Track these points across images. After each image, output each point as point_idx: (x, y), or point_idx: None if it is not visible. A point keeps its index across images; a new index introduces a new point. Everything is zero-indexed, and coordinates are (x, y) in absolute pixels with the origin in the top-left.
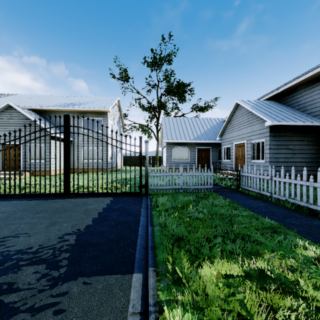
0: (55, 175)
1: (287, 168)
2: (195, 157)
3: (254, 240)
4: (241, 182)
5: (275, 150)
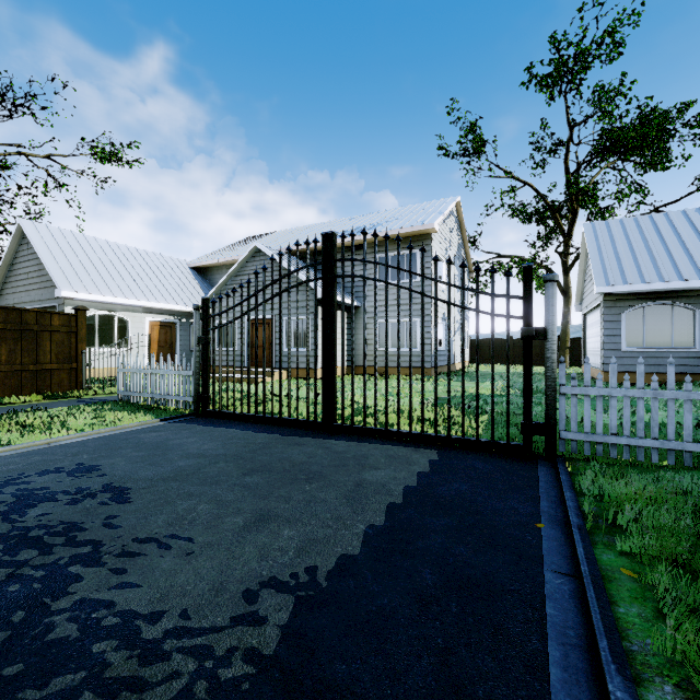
0: (307, 378)
1: None
2: None
3: None
4: None
5: None
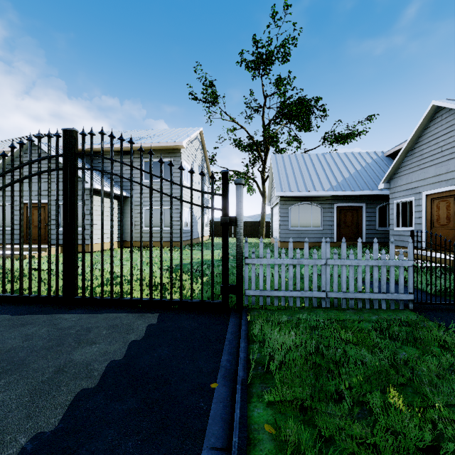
0: (48, 258)
1: None
2: (333, 222)
3: None
4: None
5: None
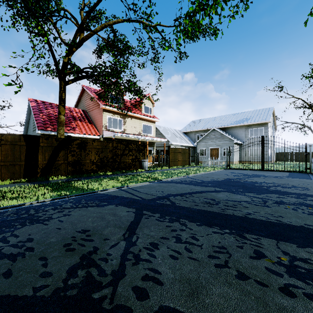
0: (257, 161)
1: None
2: None
3: None
4: None
5: None
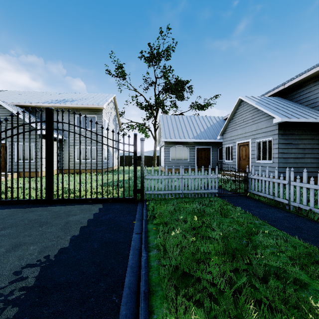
0: (36, 178)
1: (297, 169)
2: (195, 157)
3: (294, 279)
4: (250, 186)
5: (284, 149)
